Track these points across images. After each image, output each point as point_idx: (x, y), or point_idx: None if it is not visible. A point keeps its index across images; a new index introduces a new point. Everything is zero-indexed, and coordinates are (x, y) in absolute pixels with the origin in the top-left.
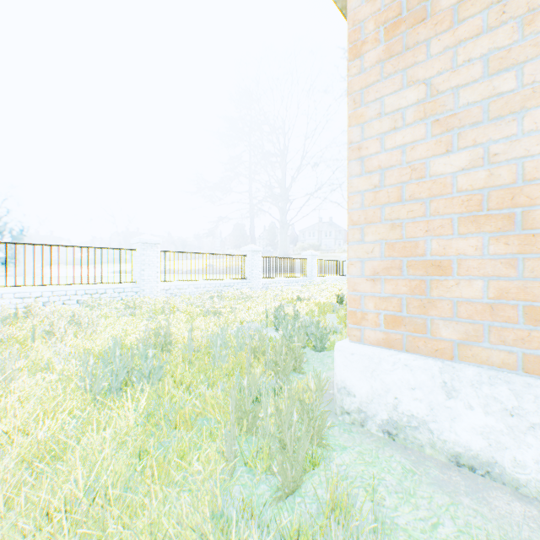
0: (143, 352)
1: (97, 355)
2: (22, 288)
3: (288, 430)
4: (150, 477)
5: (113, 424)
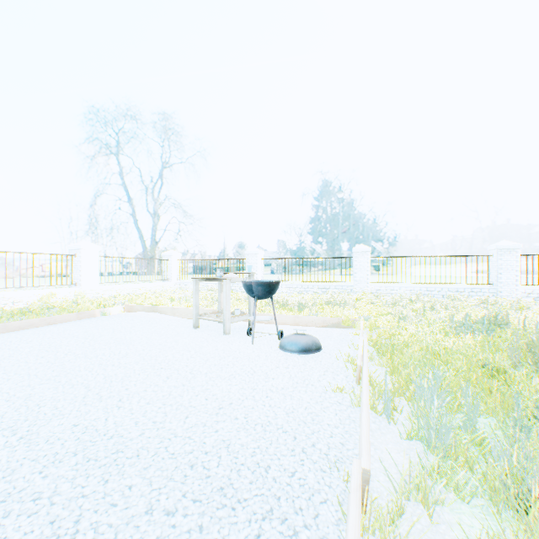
0: (480, 320)
1: (456, 322)
2: (401, 284)
3: (538, 350)
4: (473, 349)
5: (462, 340)
